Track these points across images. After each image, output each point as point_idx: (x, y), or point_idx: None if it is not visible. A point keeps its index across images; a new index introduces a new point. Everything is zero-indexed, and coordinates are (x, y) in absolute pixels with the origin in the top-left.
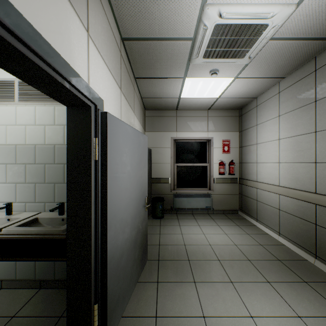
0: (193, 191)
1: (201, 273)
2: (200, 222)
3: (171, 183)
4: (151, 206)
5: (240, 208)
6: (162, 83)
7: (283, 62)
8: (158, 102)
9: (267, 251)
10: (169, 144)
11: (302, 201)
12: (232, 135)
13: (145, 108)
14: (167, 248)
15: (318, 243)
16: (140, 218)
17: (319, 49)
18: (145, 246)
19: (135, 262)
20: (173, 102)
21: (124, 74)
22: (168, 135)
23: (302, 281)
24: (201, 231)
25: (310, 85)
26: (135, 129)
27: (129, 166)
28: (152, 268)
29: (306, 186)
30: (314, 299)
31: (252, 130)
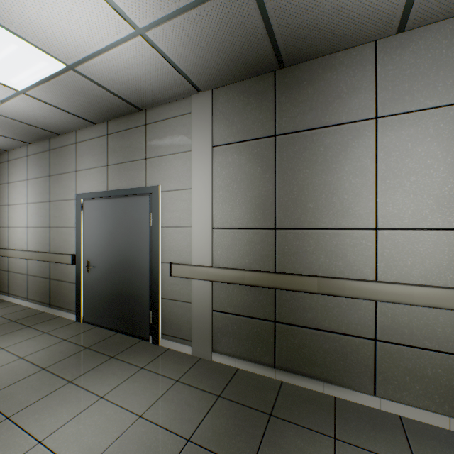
0: None
1: None
2: None
3: None
4: None
5: None
6: None
7: (20, 132)
8: None
9: (5, 318)
10: None
11: (43, 262)
12: None
13: None
14: None
15: (51, 294)
16: None
17: (49, 135)
18: None
19: None
20: None
21: None
22: None
23: (26, 327)
24: None
25: (48, 161)
26: None
27: None
28: None
29: (45, 248)
30: (28, 334)
31: (4, 187)
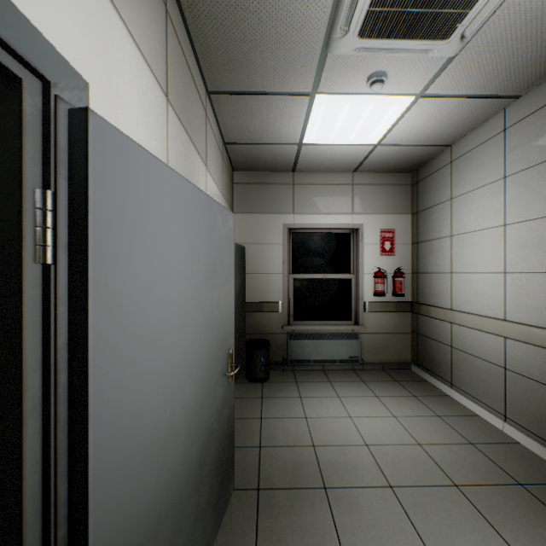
0: (326, 328)
1: (357, 528)
2: (341, 390)
3: (283, 311)
4: (245, 356)
5: (414, 359)
6: (265, 108)
7: (530, 54)
8: (258, 153)
9: (489, 460)
10: (280, 238)
11: None
12: (399, 221)
13: (233, 168)
14: (277, 456)
15: None
16: (215, 403)
17: None
18: (227, 464)
19: (199, 518)
20: (287, 153)
21: (176, 66)
22: (278, 220)
23: None
24: (345, 411)
25: None
26: (199, 189)
27: (179, 283)
28: (242, 515)
29: None
30: None
31: (441, 209)
